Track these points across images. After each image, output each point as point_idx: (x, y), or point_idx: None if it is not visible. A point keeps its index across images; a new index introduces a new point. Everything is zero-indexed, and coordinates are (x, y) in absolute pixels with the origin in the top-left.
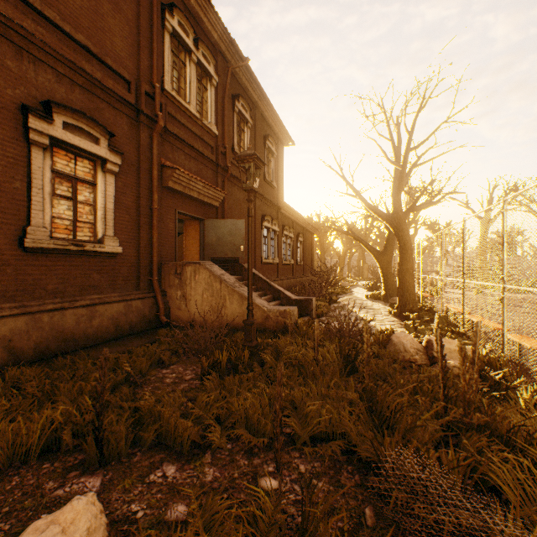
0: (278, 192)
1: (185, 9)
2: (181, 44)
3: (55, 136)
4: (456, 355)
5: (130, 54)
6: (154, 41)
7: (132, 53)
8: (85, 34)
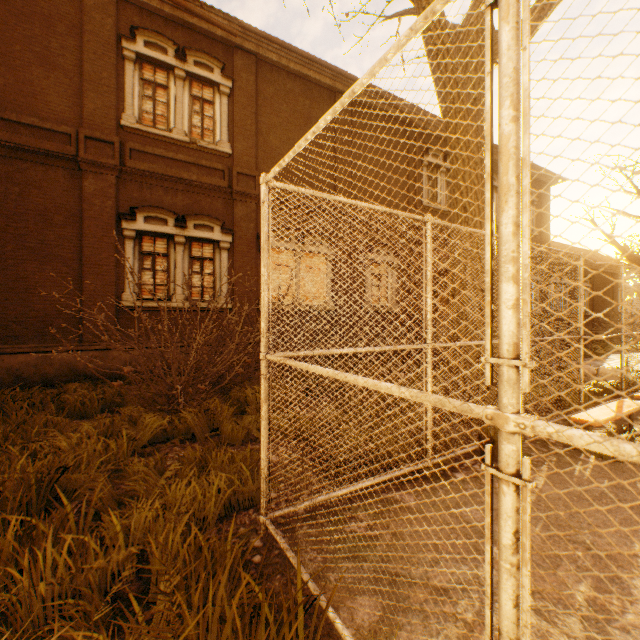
0: (541, 239)
1: (436, 140)
2: (434, 166)
3: (373, 259)
4: (617, 379)
5: (403, 197)
6: (416, 181)
7: (404, 195)
8: (383, 202)
